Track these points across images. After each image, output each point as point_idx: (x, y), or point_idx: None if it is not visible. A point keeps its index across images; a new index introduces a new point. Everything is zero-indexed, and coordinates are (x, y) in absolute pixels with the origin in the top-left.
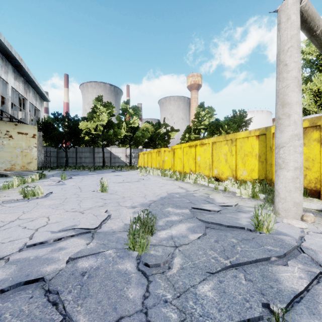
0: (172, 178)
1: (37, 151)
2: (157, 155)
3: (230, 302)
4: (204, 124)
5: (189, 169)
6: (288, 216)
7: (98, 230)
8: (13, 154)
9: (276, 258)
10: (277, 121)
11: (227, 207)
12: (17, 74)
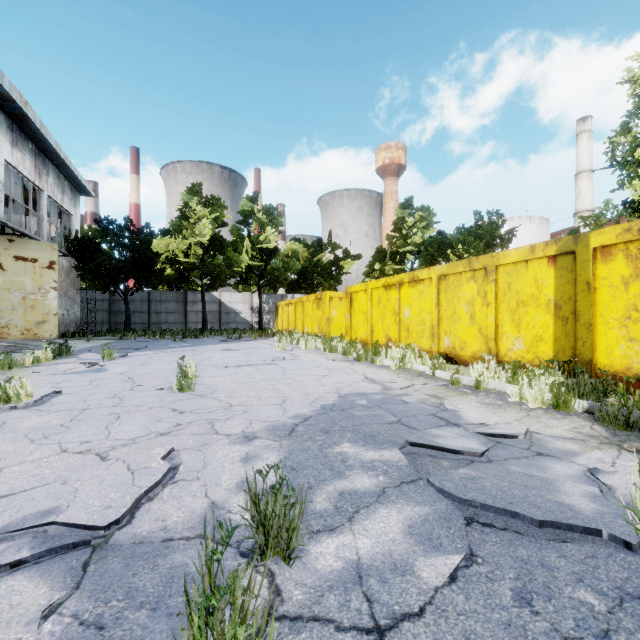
0: (347, 356)
1: (65, 299)
2: (316, 307)
3: None
4: (413, 243)
5: (386, 337)
6: None
7: (118, 531)
8: (4, 303)
9: None
10: None
11: (501, 439)
12: (18, 135)
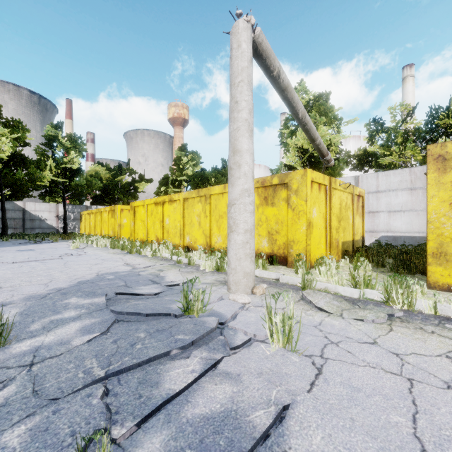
0: (125, 250)
1: None
2: (111, 216)
3: (41, 446)
4: (186, 174)
5: (156, 237)
6: (238, 290)
7: None
8: None
9: (179, 351)
10: (230, 171)
11: (175, 287)
12: None
